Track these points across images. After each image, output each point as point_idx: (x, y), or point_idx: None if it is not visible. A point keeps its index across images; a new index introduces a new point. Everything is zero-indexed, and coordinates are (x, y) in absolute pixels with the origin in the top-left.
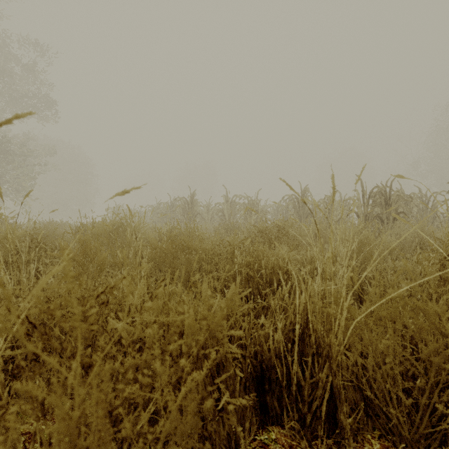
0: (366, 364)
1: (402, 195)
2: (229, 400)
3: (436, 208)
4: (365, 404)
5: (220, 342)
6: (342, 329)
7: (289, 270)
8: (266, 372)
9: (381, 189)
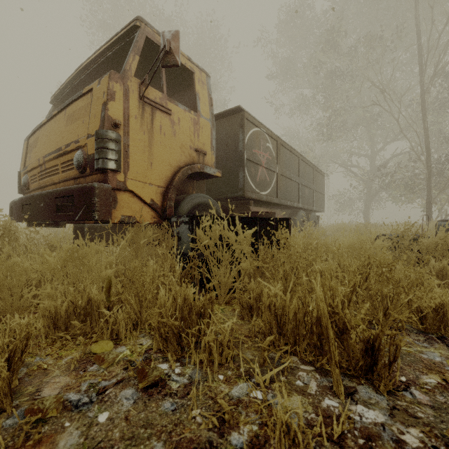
0: None
1: None
2: None
3: None
4: None
5: None
6: None
7: None
8: None
9: None
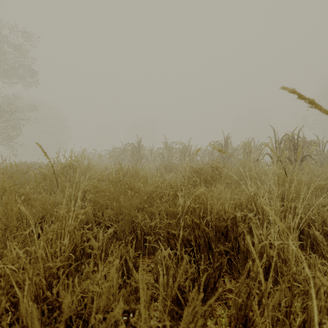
0: None
1: (307, 141)
2: None
3: None
4: None
5: None
6: None
7: (237, 217)
8: None
9: (290, 136)
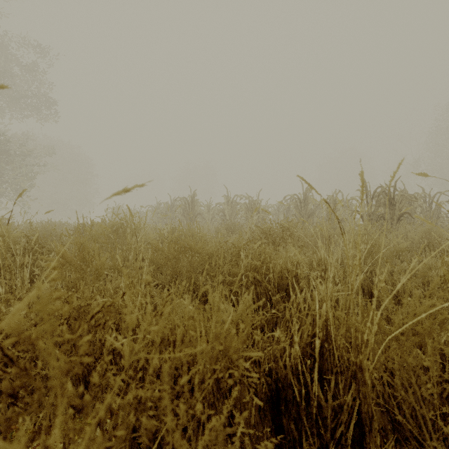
0: (393, 382)
1: (406, 195)
2: (245, 431)
3: (440, 208)
4: (393, 428)
5: (235, 364)
6: (371, 346)
7: (298, 274)
8: (282, 392)
9: (385, 188)
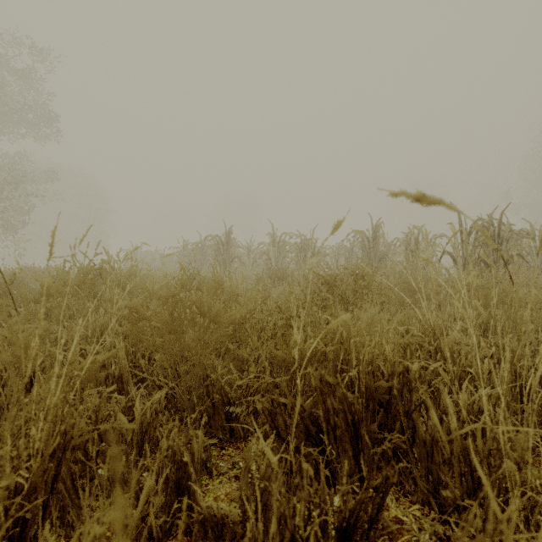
0: None
1: (516, 230)
2: None
3: None
4: None
5: None
6: None
7: (412, 371)
8: None
9: (486, 222)
